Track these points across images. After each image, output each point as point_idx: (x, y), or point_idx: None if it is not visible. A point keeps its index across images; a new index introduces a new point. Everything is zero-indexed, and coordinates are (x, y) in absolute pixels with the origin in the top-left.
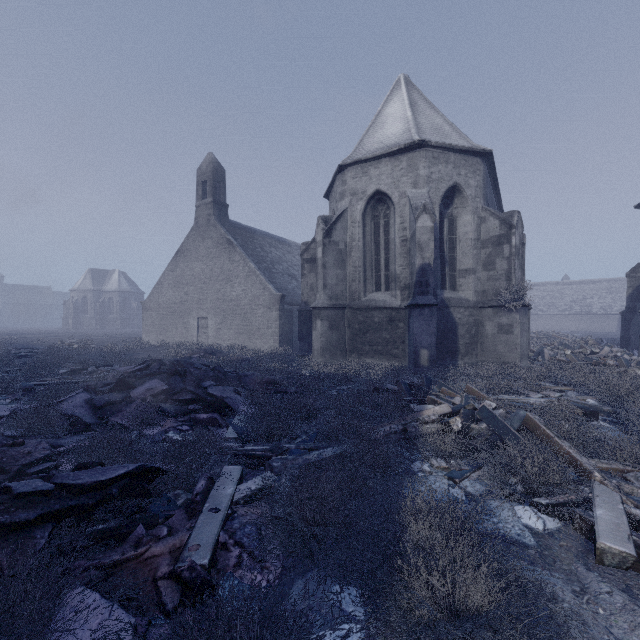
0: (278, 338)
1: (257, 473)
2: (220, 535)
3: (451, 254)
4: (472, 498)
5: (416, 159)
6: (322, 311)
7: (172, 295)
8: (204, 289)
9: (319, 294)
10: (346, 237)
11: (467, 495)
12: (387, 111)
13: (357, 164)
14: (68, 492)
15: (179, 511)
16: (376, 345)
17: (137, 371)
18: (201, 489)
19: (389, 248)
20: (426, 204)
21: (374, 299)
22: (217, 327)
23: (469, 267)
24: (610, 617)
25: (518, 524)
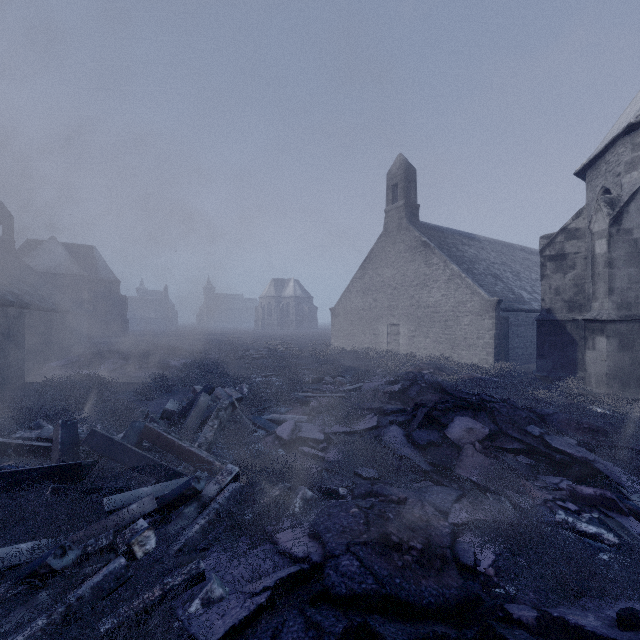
0: (493, 350)
1: None
2: None
3: None
4: None
5: None
6: (608, 325)
7: (360, 302)
8: (394, 295)
9: (599, 302)
10: None
11: None
12: None
13: None
14: None
15: None
16: None
17: (395, 392)
18: None
19: None
20: None
21: None
22: (410, 335)
23: None
24: None
25: None
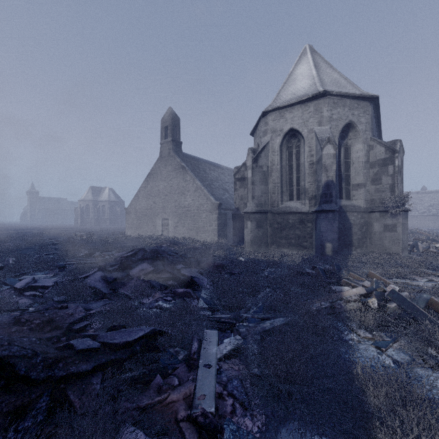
0: (217, 233)
1: (225, 335)
2: (216, 387)
3: (346, 173)
4: (399, 365)
5: (321, 105)
6: (251, 215)
7: (145, 203)
8: (166, 199)
9: (249, 203)
10: (268, 162)
11: (394, 362)
12: (297, 71)
13: (276, 110)
14: (108, 348)
15: (181, 365)
16: (290, 239)
17: (129, 256)
18: (196, 349)
19: (300, 169)
20: (330, 137)
21: (289, 206)
22: (175, 225)
23: (360, 182)
24: None
25: None
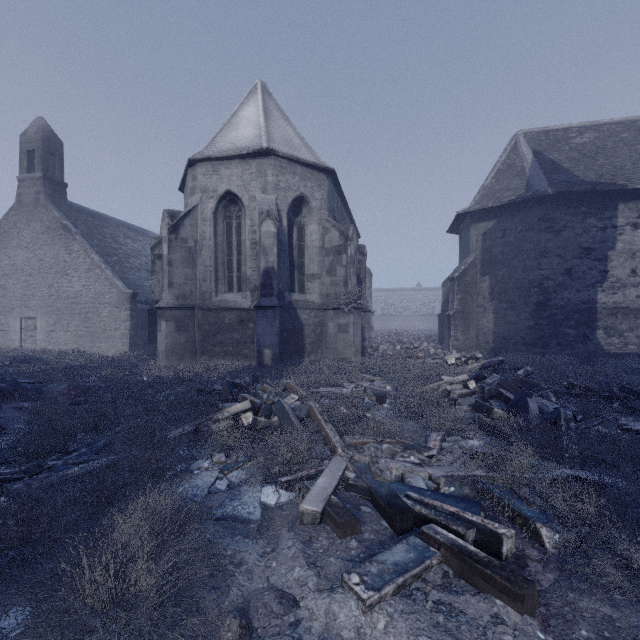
0: (128, 341)
1: None
2: None
3: (300, 259)
4: (233, 487)
5: (265, 166)
6: (167, 311)
7: None
8: (30, 283)
9: (165, 293)
10: (196, 235)
11: (230, 484)
12: (242, 113)
13: (208, 161)
14: None
15: None
16: (227, 346)
17: None
18: None
19: (241, 249)
20: (270, 210)
21: (225, 300)
22: (49, 329)
23: (315, 272)
24: (277, 567)
25: (255, 503)
